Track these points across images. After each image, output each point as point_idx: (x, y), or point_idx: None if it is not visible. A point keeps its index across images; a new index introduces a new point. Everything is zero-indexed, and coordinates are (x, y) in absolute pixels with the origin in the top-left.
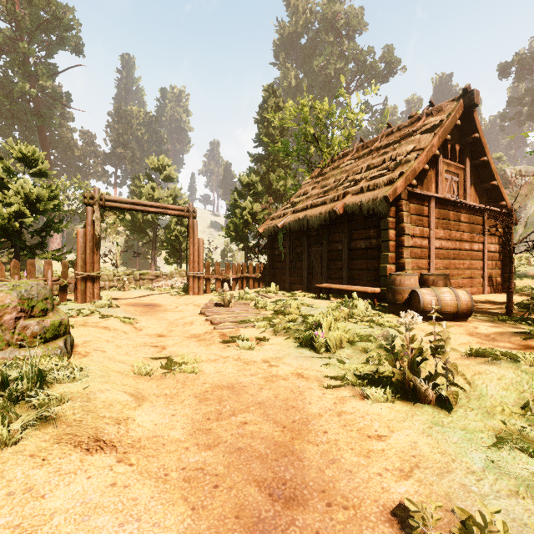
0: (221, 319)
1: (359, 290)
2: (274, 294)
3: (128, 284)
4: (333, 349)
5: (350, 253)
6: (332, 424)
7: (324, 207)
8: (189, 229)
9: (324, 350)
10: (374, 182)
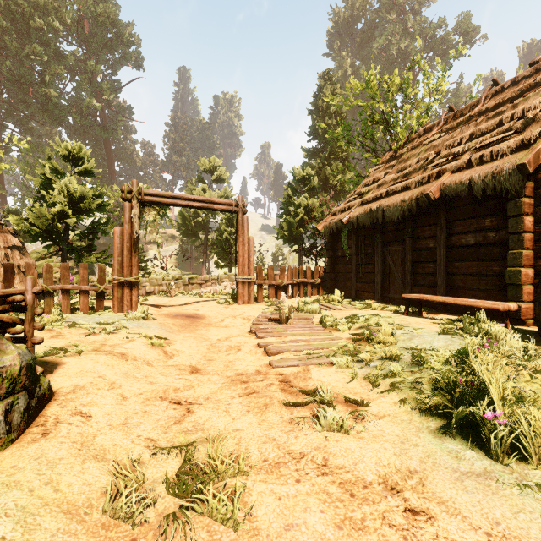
0: (279, 347)
1: (480, 306)
2: (340, 305)
3: (177, 289)
4: (534, 455)
5: (448, 252)
6: None
7: (407, 193)
8: (238, 227)
9: (506, 453)
10: (491, 150)
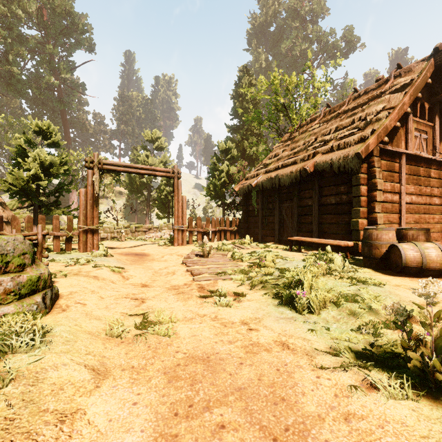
0: (200, 271)
1: (331, 244)
2: (249, 246)
3: (126, 236)
4: (316, 310)
5: (319, 208)
6: (341, 438)
7: (294, 166)
8: (174, 188)
9: (306, 310)
10: (344, 141)
